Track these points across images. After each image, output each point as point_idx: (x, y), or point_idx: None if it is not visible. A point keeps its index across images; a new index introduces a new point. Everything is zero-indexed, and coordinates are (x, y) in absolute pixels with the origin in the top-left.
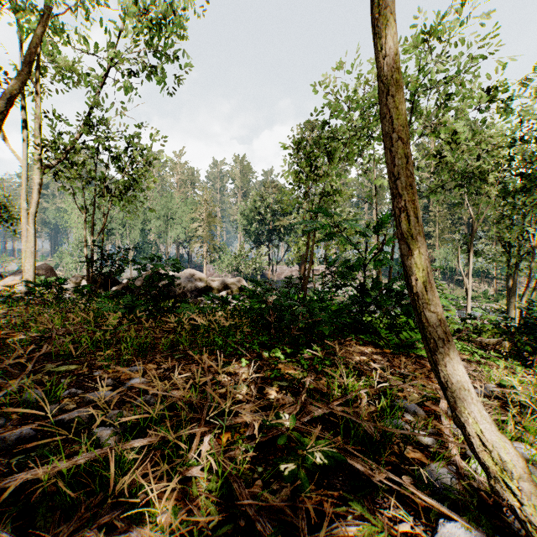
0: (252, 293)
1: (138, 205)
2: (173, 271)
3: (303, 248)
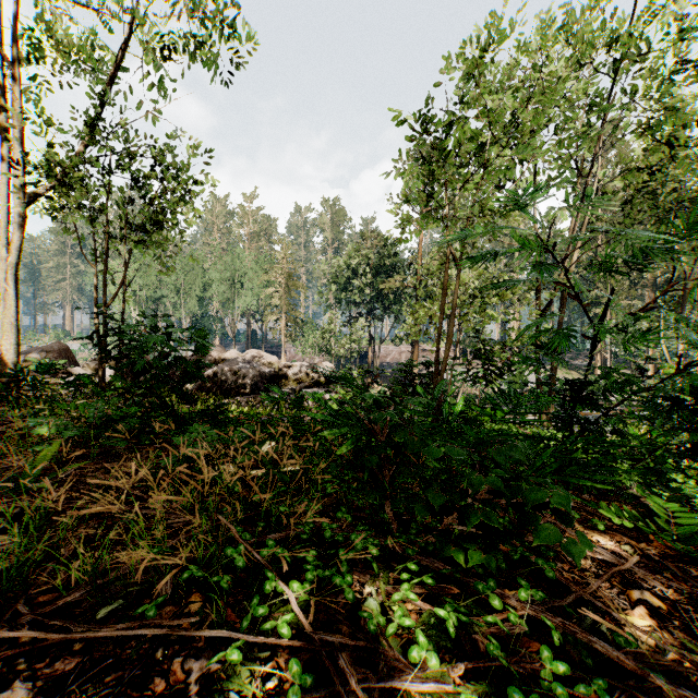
0: (334, 410)
1: (195, 264)
2: (195, 353)
3: (422, 318)
